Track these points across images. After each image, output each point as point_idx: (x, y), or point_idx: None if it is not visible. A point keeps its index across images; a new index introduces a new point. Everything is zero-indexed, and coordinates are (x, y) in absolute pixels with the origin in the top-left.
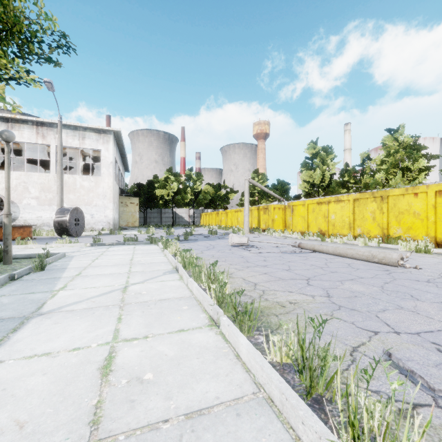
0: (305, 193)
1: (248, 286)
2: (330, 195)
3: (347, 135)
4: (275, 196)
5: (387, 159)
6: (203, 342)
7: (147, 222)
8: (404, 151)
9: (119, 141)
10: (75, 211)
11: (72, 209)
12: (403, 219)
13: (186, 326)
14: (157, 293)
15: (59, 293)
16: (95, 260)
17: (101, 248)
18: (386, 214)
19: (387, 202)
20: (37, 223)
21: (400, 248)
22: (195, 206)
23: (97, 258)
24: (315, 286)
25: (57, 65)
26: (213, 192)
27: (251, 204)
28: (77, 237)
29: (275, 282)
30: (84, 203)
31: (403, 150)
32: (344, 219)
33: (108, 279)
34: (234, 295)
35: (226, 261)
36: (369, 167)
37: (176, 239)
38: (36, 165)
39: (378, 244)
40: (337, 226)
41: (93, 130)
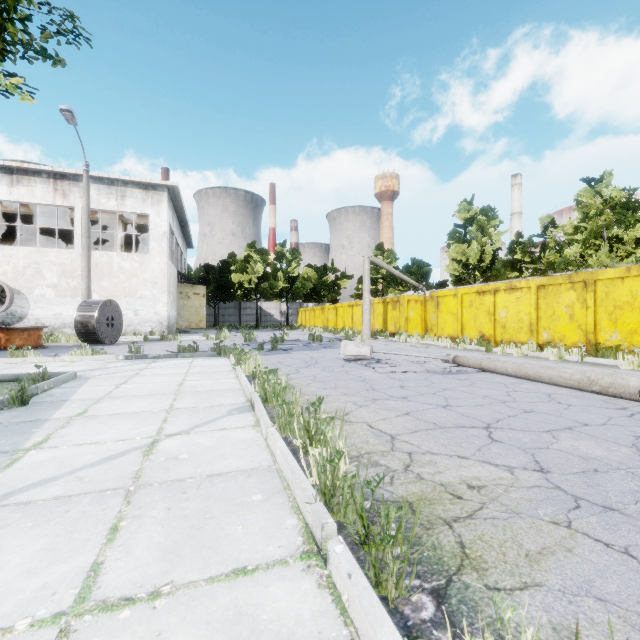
0: (455, 278)
1: (379, 444)
2: (493, 281)
3: (516, 191)
4: (410, 282)
5: (584, 225)
6: (287, 617)
7: (219, 322)
8: (611, 212)
9: (177, 202)
10: (108, 306)
11: (103, 302)
12: (622, 317)
13: (253, 556)
14: (207, 457)
15: (24, 457)
16: (121, 385)
17: (140, 363)
18: (592, 309)
19: (593, 289)
20: (55, 323)
21: (620, 364)
22: (290, 299)
23: (126, 381)
24: (507, 445)
25: (58, 63)
26: (315, 277)
27: (373, 294)
28: (110, 344)
29: (428, 434)
30: (124, 293)
31: (610, 211)
32: (522, 317)
33: (128, 424)
34: (359, 486)
35: (336, 388)
36: (553, 238)
37: (258, 349)
38: (59, 239)
39: (582, 357)
40: (509, 329)
41: (138, 185)
